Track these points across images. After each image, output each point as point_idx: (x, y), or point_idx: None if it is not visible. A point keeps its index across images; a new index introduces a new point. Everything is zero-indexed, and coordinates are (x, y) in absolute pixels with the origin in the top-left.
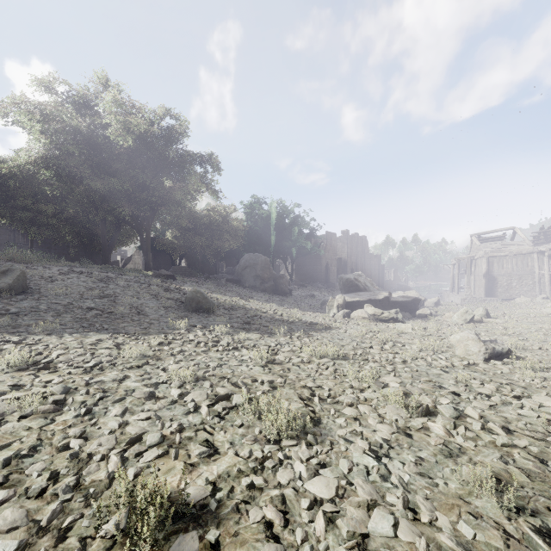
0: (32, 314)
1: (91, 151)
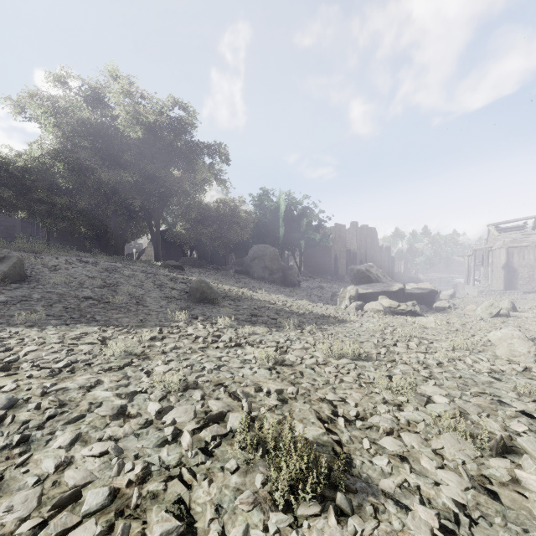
0: (21, 304)
1: (102, 143)
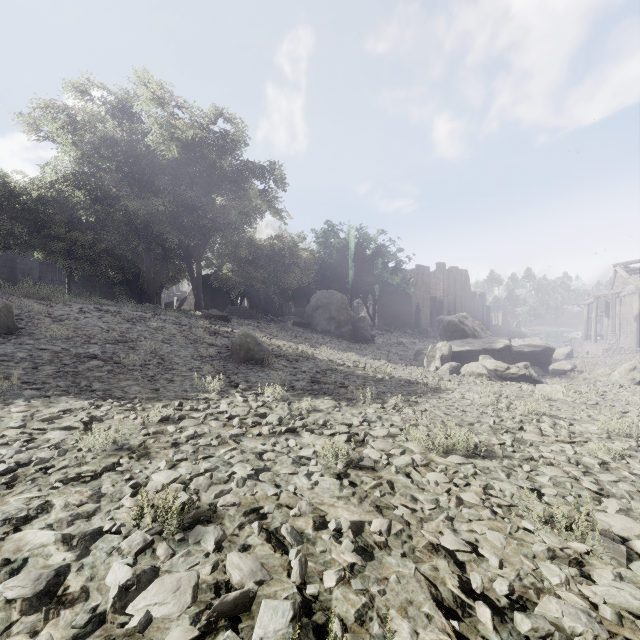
0: None
1: (129, 165)
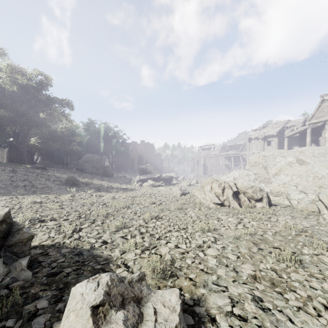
0: (2, 189)
1: None
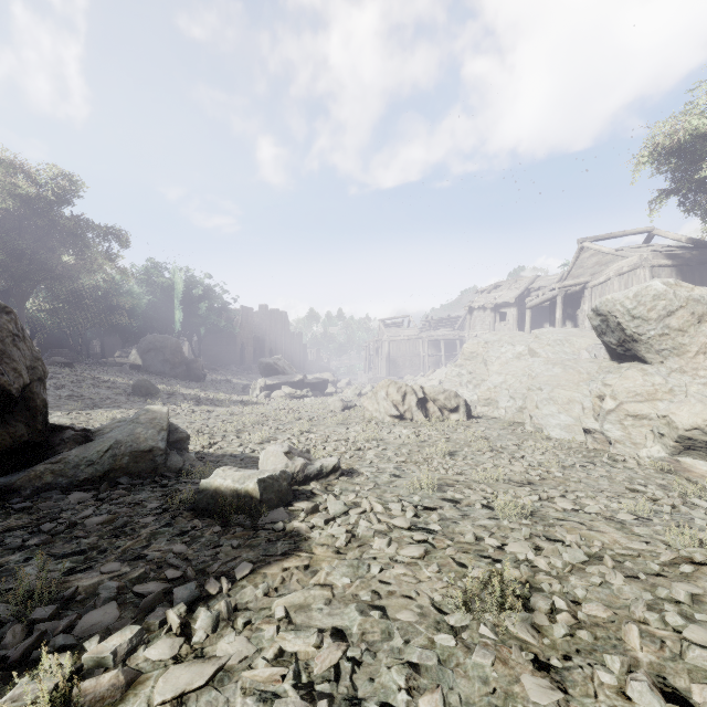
0: None
1: None
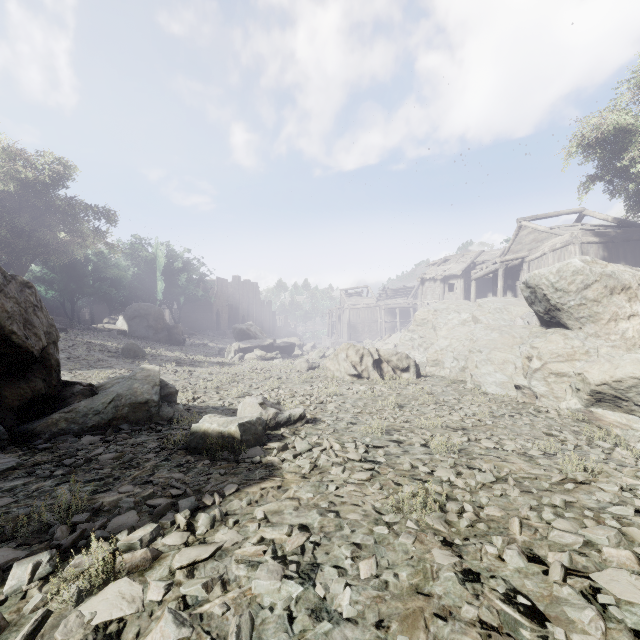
0: None
1: None
